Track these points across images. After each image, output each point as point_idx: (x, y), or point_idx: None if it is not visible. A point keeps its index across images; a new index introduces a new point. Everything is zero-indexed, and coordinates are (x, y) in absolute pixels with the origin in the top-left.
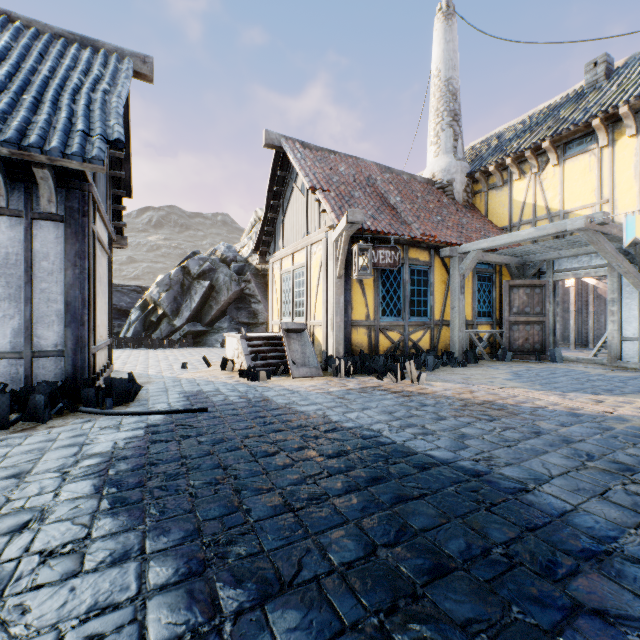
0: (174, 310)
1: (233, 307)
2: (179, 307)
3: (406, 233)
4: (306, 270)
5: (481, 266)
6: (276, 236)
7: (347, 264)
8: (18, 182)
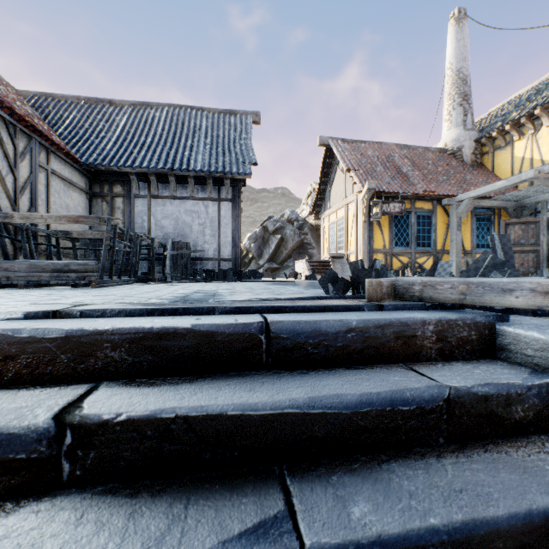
0: (259, 254)
1: (296, 252)
2: (262, 252)
3: (411, 191)
4: (344, 220)
5: (479, 210)
6: (325, 201)
7: (370, 214)
8: (216, 186)
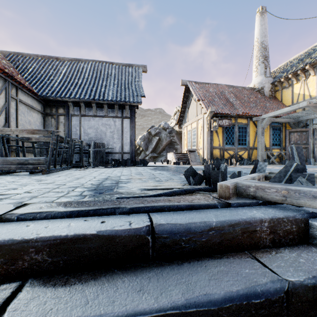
0: (146, 148)
1: (167, 147)
2: (147, 147)
3: (235, 113)
4: (196, 129)
5: (274, 124)
6: (185, 117)
7: (211, 126)
8: (120, 109)
